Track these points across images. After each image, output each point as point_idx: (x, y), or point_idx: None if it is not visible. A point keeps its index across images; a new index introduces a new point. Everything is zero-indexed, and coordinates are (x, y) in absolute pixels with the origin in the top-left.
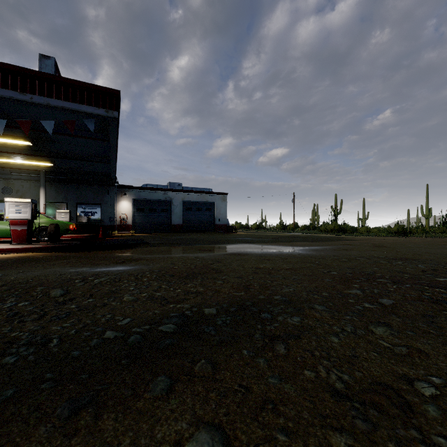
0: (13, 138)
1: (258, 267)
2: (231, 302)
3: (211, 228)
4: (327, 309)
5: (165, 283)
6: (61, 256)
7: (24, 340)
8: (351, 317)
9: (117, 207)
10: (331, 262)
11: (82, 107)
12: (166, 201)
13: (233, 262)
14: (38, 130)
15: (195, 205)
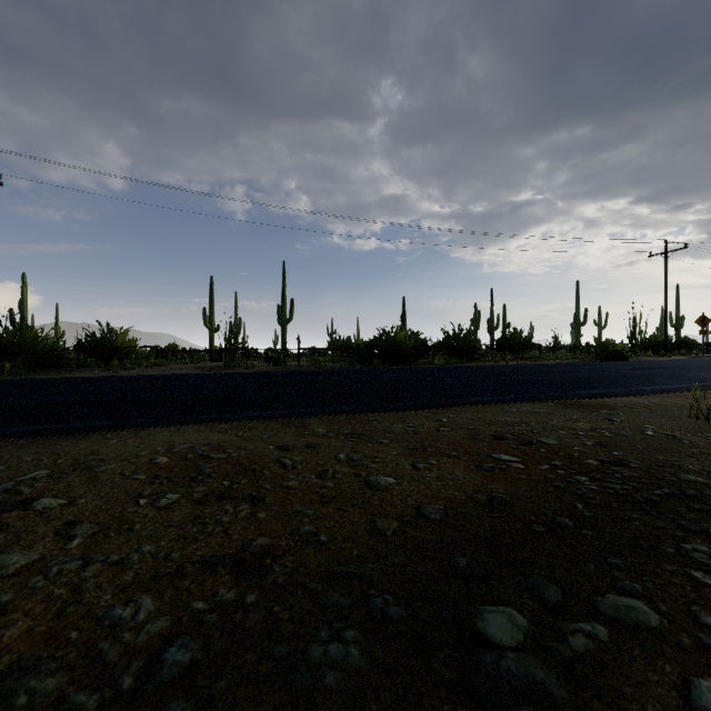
0: None
1: None
2: None
3: None
4: None
5: None
6: None
7: None
8: None
9: None
10: None
11: None
12: None
13: None
14: None
15: None
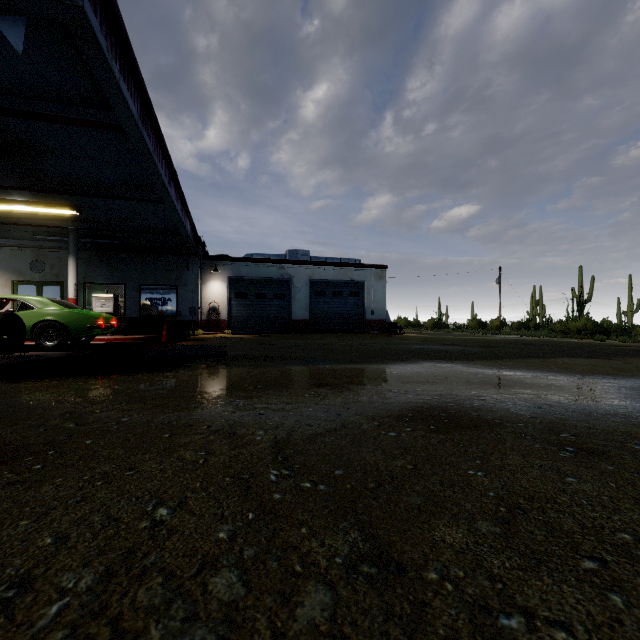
0: None
1: None
2: None
3: (358, 325)
4: None
5: None
6: None
7: None
8: None
9: (204, 291)
10: None
11: None
12: (283, 281)
13: (532, 636)
14: None
15: (332, 287)
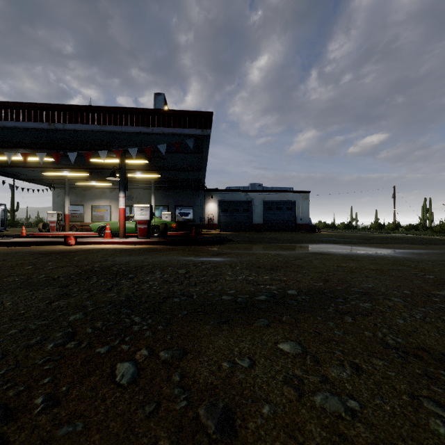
0: (137, 159)
1: (340, 266)
2: (310, 288)
3: (291, 227)
4: (403, 302)
5: (254, 272)
6: (171, 248)
7: (179, 292)
8: (426, 310)
9: (205, 208)
10: (432, 267)
11: (184, 131)
12: (247, 201)
13: (314, 260)
14: (154, 151)
15: (276, 205)
